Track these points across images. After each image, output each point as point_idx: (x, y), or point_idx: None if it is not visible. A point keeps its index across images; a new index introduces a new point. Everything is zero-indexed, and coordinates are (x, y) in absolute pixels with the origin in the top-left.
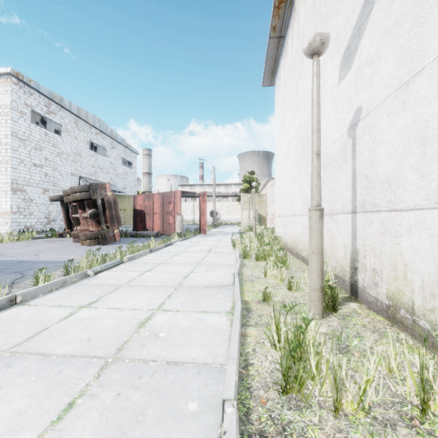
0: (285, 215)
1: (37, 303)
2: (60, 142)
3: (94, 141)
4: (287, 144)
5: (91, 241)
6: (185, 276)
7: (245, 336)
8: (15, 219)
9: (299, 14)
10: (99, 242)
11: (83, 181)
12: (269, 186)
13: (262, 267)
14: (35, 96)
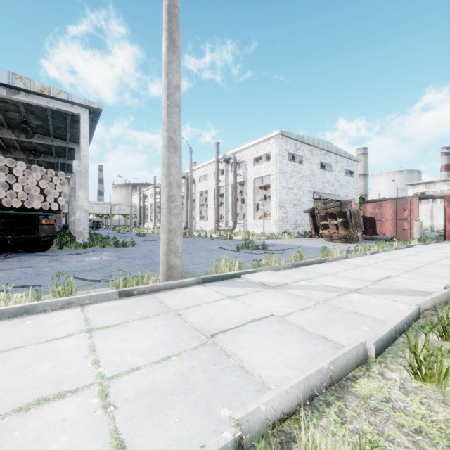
0: None
1: (356, 259)
2: (302, 169)
3: (322, 161)
4: None
5: (341, 240)
6: (433, 261)
7: None
8: (280, 225)
9: None
10: (347, 241)
11: (316, 195)
12: None
13: None
14: (289, 142)
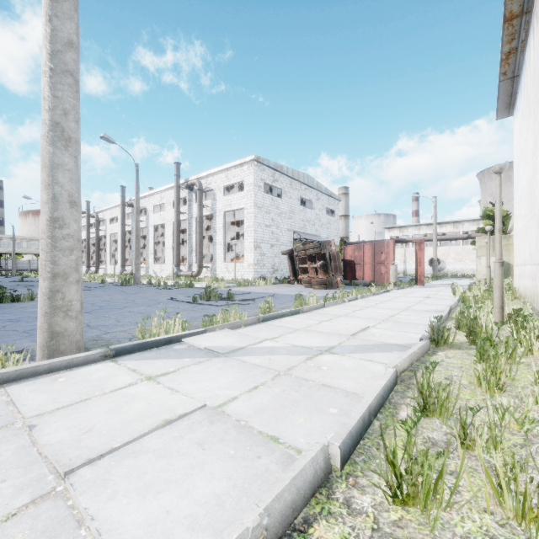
0: (519, 265)
1: (333, 308)
2: (280, 204)
3: (303, 197)
4: (521, 191)
5: (321, 286)
6: (408, 307)
7: (446, 323)
8: (256, 269)
9: (527, 71)
10: (326, 287)
11: (296, 235)
12: None
13: None
14: (266, 171)
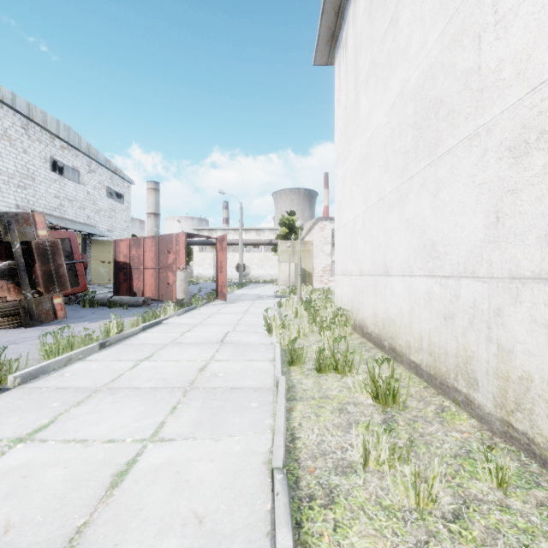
0: (358, 274)
1: None
2: None
3: (58, 158)
4: (363, 146)
5: (2, 320)
6: (119, 472)
7: None
8: None
9: None
10: (20, 322)
11: None
12: (317, 230)
13: (338, 402)
14: None
